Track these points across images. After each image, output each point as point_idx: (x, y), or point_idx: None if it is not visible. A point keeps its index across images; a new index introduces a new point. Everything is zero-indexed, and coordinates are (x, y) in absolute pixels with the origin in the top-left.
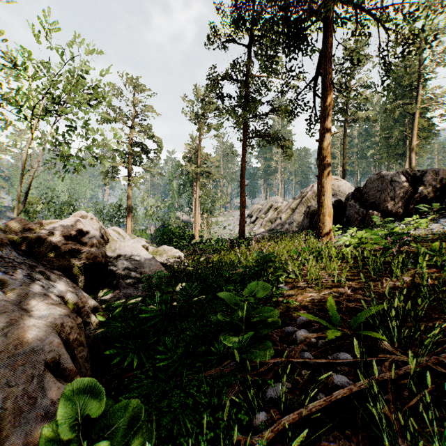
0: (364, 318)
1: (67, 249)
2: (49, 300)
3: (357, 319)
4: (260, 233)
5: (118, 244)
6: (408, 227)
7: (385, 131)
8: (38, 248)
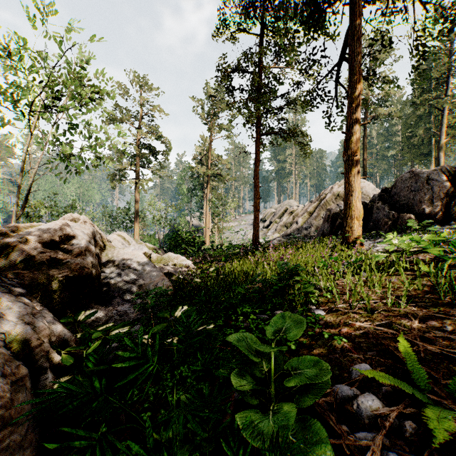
0: None
1: (44, 258)
2: None
3: None
4: (275, 238)
5: (117, 251)
6: None
7: (407, 129)
8: (6, 258)
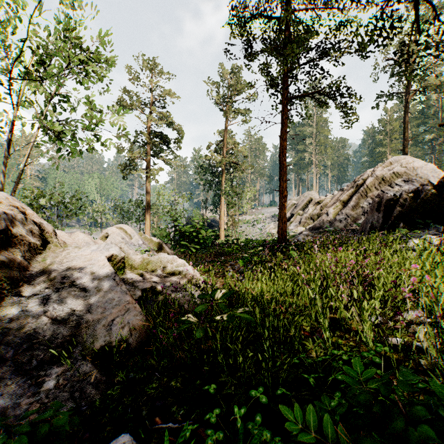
0: None
1: None
2: None
3: None
4: (300, 232)
5: (66, 252)
6: None
7: None
8: None
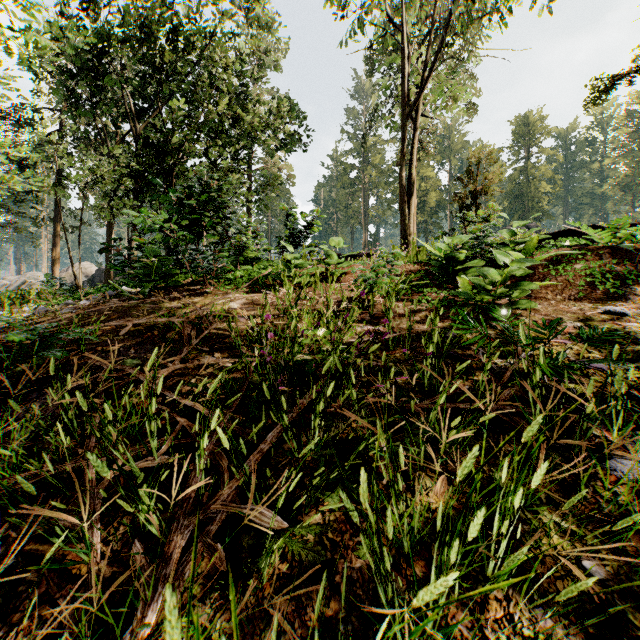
0: None
1: None
2: None
3: None
4: None
5: None
6: None
7: None
8: None
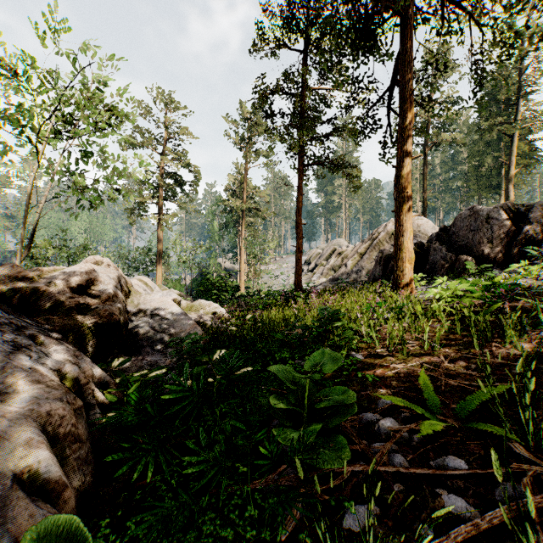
0: (477, 404)
1: (73, 304)
2: (35, 377)
3: (466, 404)
4: (321, 283)
5: (143, 297)
6: (515, 276)
7: (474, 158)
8: (35, 303)
